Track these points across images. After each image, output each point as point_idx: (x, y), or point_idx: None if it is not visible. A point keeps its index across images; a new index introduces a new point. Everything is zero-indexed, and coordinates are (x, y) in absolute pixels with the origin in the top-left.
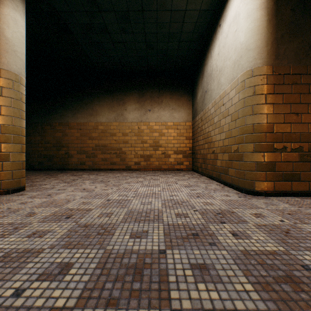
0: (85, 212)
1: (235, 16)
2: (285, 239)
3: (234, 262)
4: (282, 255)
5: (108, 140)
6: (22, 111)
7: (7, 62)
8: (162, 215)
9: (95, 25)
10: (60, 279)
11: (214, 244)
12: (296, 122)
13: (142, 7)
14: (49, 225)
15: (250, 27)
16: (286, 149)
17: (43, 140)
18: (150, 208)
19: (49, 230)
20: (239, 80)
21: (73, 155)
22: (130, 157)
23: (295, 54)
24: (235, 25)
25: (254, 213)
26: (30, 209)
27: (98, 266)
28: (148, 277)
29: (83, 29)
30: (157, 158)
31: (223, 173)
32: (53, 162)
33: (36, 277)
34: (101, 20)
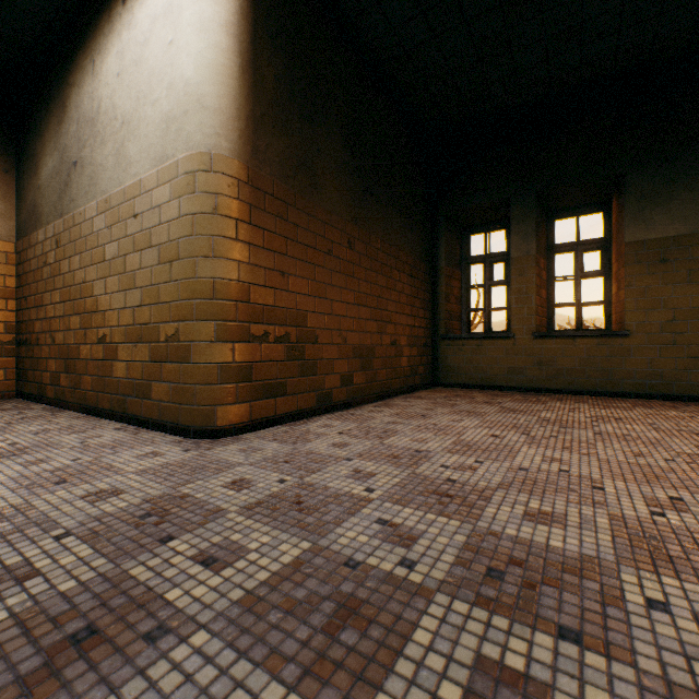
0: None
1: (171, 5)
2: (302, 519)
3: (237, 650)
4: (313, 559)
5: None
6: None
7: None
8: None
9: None
10: None
11: (163, 629)
12: (283, 289)
13: None
14: None
15: (208, 56)
16: (270, 337)
17: None
18: None
19: None
20: (183, 169)
21: None
22: None
23: (281, 163)
24: (171, 28)
25: (231, 480)
26: None
27: None
28: None
29: None
30: None
31: (135, 396)
32: None
33: None
34: None
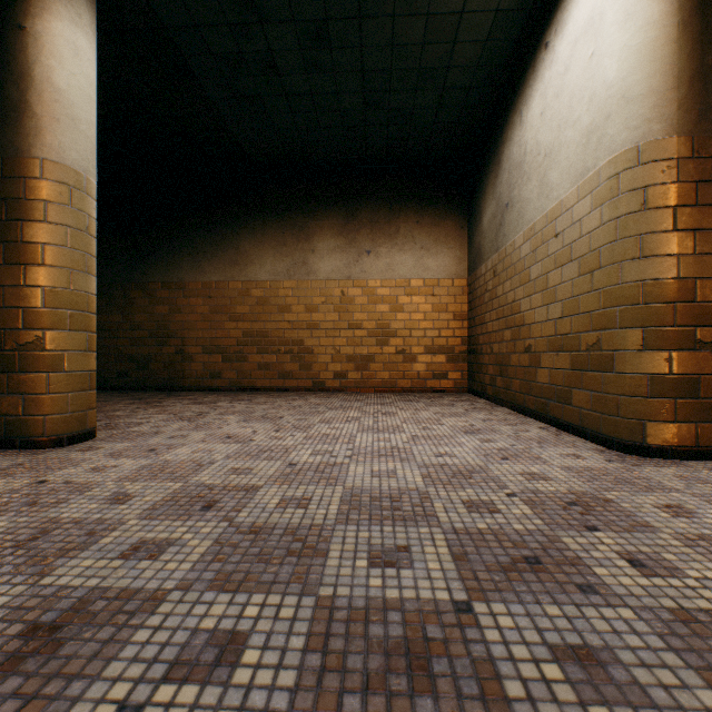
0: (243, 493)
1: (590, 19)
2: None
3: (665, 643)
4: None
5: (273, 322)
6: (89, 256)
7: (57, 145)
8: (431, 504)
9: (249, 57)
10: (224, 678)
11: (590, 589)
12: None
13: (360, 8)
14: (166, 527)
15: (633, 43)
16: None
17: (129, 322)
18: (398, 487)
19: (170, 539)
20: (603, 175)
21: (194, 357)
22: (323, 360)
23: None
24: (590, 41)
25: (663, 503)
26: (115, 484)
27: (311, 643)
28: (450, 682)
29: (221, 67)
30: (386, 364)
31: (555, 401)
32: (149, 371)
33: (162, 670)
34: (262, 44)
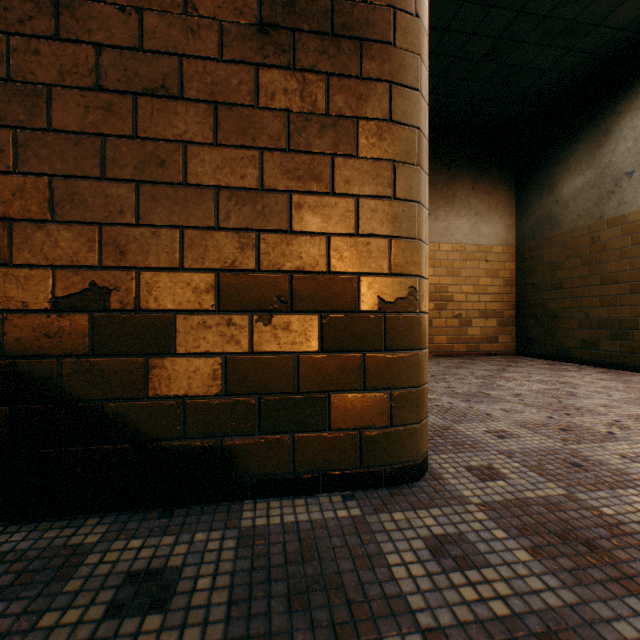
0: None
1: None
2: None
3: None
4: None
5: None
6: None
7: None
8: None
9: None
10: None
11: None
12: None
13: None
14: None
15: None
16: None
17: None
18: None
19: None
20: None
21: None
22: None
23: None
24: None
25: None
26: None
27: None
28: None
29: None
30: (444, 328)
31: None
32: None
33: None
34: None
